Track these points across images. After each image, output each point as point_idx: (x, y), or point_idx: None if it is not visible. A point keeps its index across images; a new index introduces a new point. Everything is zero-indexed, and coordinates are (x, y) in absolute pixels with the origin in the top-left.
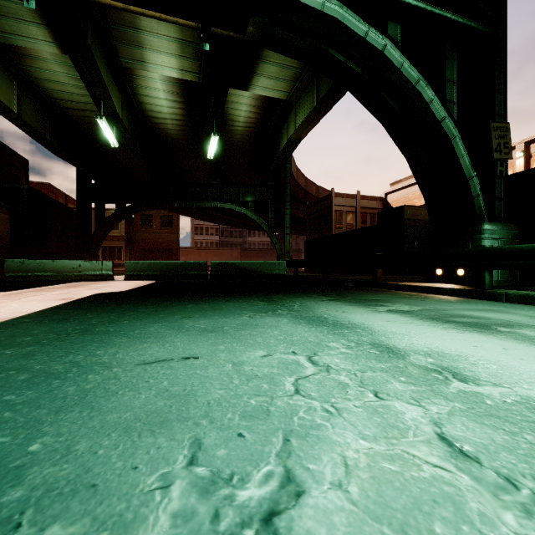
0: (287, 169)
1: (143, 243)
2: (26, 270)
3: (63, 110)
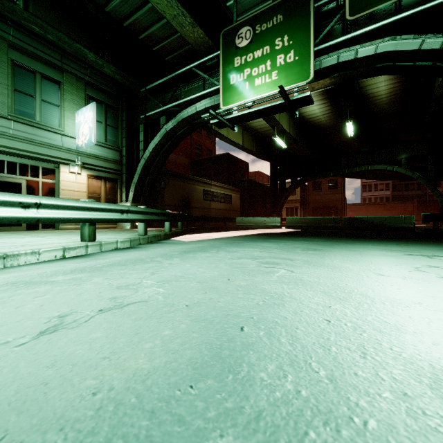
0: None
1: (314, 203)
2: (243, 222)
3: (261, 133)
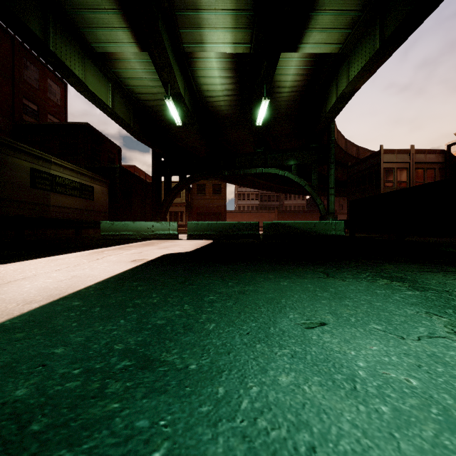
0: (332, 129)
1: (198, 208)
2: (115, 230)
3: (142, 103)
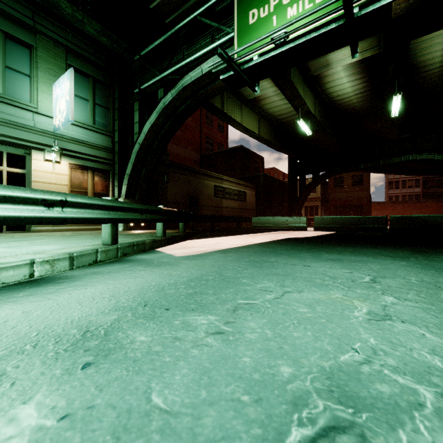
0: None
1: (335, 201)
2: (260, 223)
3: (279, 121)
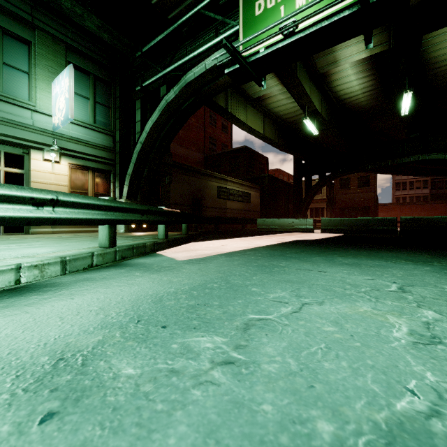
0: None
1: (341, 203)
2: (266, 225)
3: (285, 121)
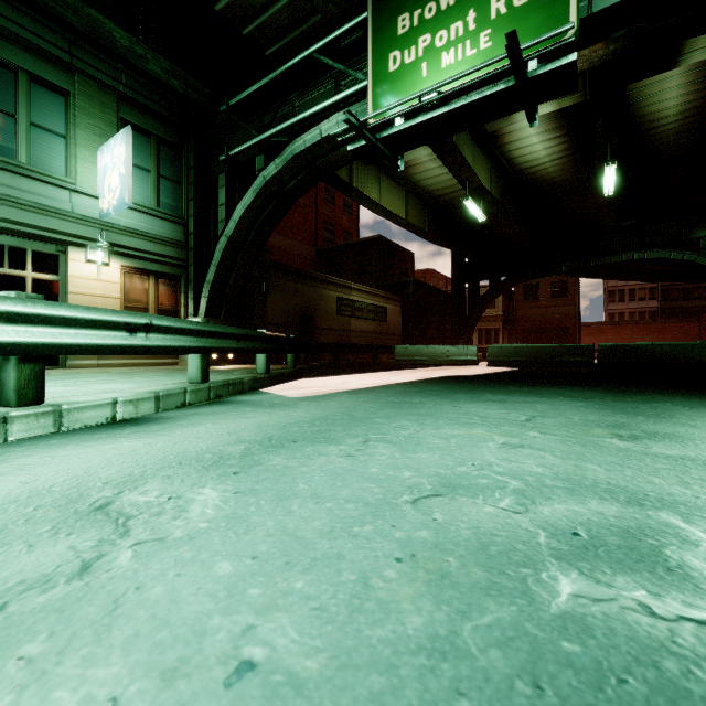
0: None
1: (525, 322)
2: (408, 355)
3: (438, 199)
